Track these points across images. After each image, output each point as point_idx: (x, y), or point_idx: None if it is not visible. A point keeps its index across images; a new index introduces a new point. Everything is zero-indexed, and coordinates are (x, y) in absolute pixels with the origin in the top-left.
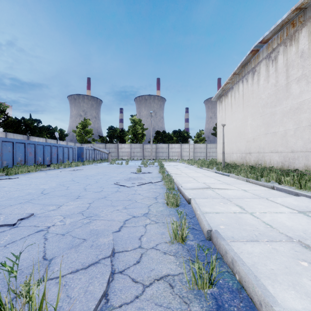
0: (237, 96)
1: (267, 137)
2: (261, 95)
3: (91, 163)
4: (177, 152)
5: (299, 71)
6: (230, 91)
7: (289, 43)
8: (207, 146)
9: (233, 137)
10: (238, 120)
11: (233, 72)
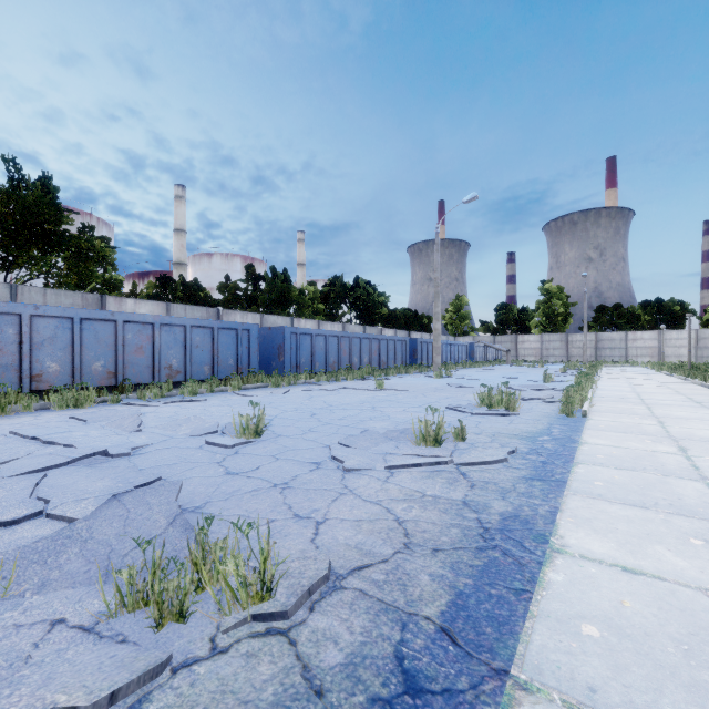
0: None
1: None
2: None
3: (488, 364)
4: (649, 349)
5: None
6: None
7: None
8: None
9: None
10: None
11: None
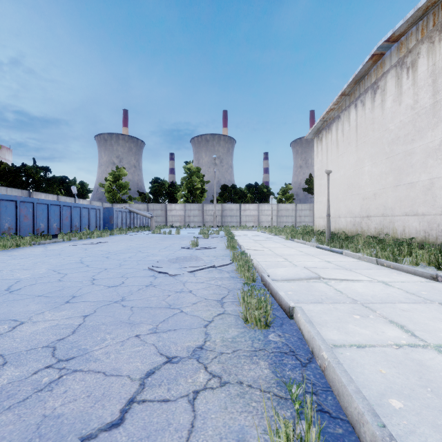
0: (347, 130)
1: (399, 191)
2: (387, 124)
3: (123, 231)
4: (253, 216)
5: None
6: (334, 121)
7: (438, 37)
8: (297, 207)
9: (339, 193)
10: (348, 166)
11: (341, 92)
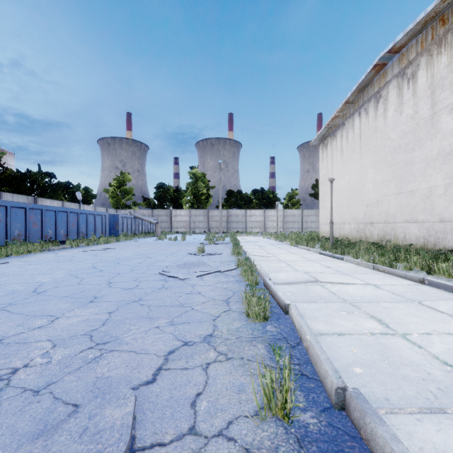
0: (351, 137)
1: (400, 198)
2: (389, 133)
3: (129, 238)
4: (259, 222)
5: (452, 93)
6: (339, 129)
7: (436, 51)
8: (303, 213)
9: (344, 199)
10: (352, 173)
11: (345, 100)
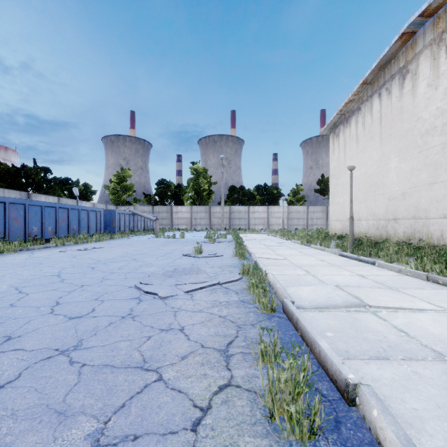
0: (369, 122)
1: (436, 189)
2: (420, 113)
3: (125, 235)
4: (262, 219)
5: None
6: (354, 114)
7: None
8: (309, 209)
9: (359, 193)
10: (370, 163)
11: (362, 80)
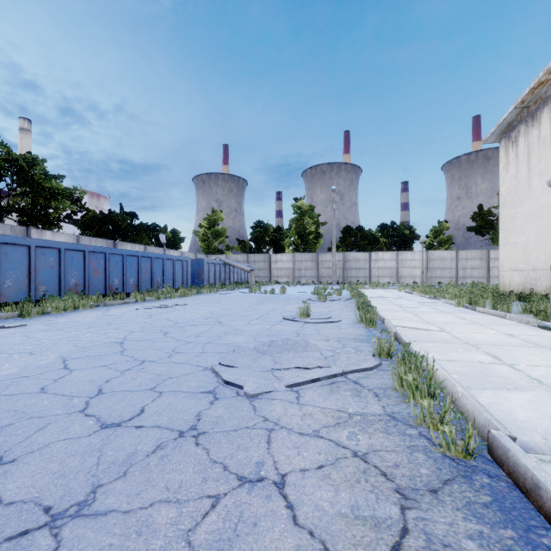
0: None
1: None
2: None
3: (214, 289)
4: (389, 269)
5: None
6: (547, 104)
7: None
8: (459, 255)
9: None
10: None
11: None
